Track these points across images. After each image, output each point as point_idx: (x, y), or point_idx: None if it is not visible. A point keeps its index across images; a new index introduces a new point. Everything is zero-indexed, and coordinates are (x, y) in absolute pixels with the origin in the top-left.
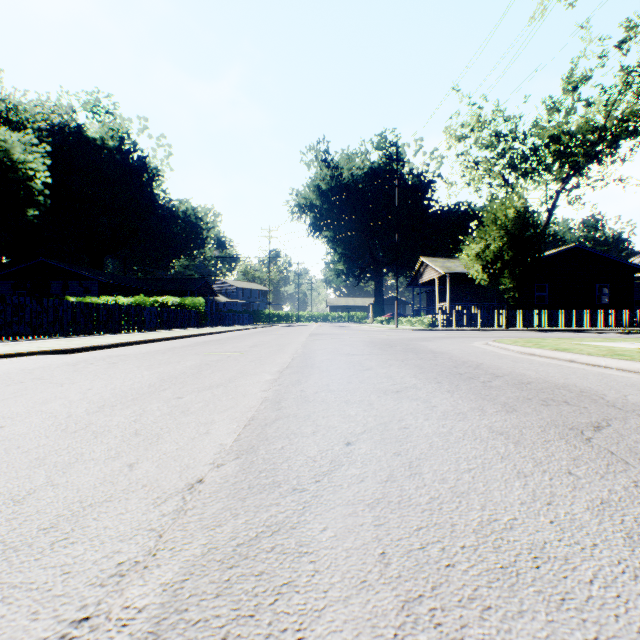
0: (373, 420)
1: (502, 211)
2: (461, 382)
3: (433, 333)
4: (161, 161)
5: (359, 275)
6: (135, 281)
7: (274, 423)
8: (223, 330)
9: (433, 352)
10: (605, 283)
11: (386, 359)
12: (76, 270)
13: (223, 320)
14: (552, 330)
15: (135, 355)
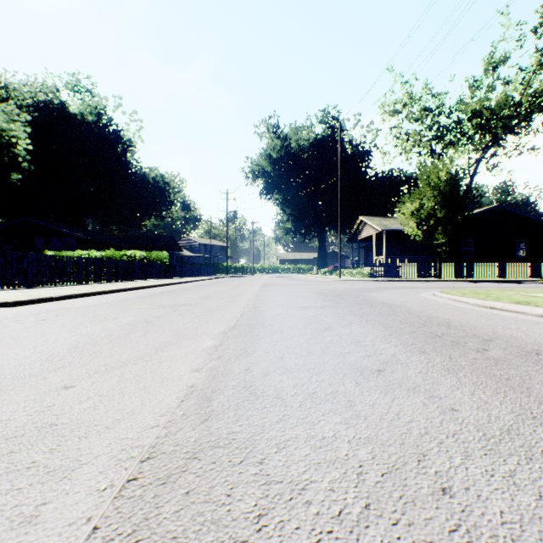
0: (371, 458)
1: (435, 174)
2: (451, 351)
3: (375, 283)
4: (134, 134)
5: (305, 233)
6: (110, 237)
7: (185, 472)
8: (183, 281)
9: (387, 305)
10: (523, 239)
11: (342, 314)
12: (56, 227)
13: (186, 272)
14: (480, 281)
15: (77, 309)
